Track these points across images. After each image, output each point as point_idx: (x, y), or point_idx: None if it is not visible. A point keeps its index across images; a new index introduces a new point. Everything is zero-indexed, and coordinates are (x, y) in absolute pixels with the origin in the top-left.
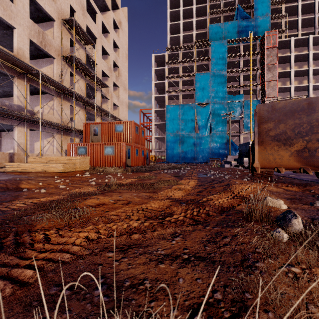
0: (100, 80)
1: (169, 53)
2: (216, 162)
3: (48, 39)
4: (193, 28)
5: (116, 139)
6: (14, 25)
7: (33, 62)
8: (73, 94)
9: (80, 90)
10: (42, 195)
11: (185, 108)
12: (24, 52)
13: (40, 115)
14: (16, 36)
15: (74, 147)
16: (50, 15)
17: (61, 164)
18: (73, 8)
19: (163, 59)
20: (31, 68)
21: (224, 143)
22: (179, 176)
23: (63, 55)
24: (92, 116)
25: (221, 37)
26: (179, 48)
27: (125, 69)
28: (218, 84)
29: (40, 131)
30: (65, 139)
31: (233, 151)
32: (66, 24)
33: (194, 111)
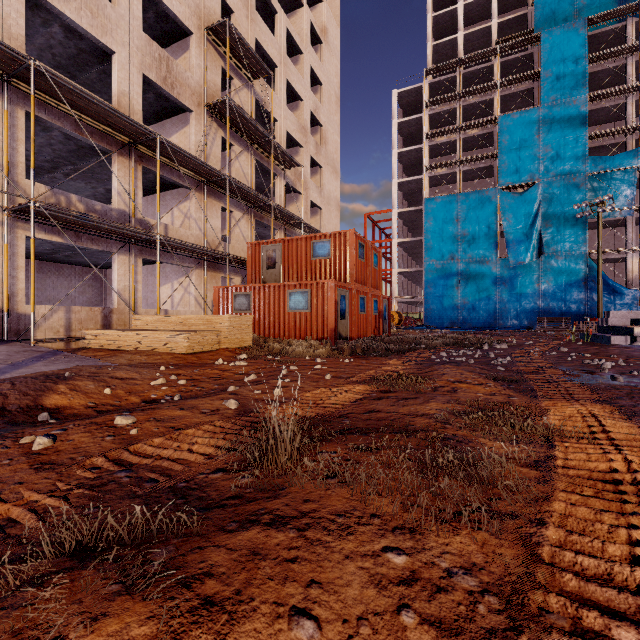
0: (282, 151)
1: (432, 80)
2: (555, 328)
3: (178, 72)
4: (491, 11)
5: (315, 276)
6: (112, 46)
7: (156, 127)
8: (226, 184)
9: (242, 176)
10: (3, 477)
11: (472, 201)
12: (132, 100)
13: (158, 228)
14: (116, 69)
15: (225, 294)
16: (183, 21)
17: (185, 333)
18: (228, 4)
19: (417, 97)
20: (140, 128)
21: (579, 279)
22: (510, 380)
23: (207, 103)
24: (268, 232)
25: (567, 17)
26: (457, 65)
27: (334, 127)
28: (560, 134)
29: (158, 261)
30: (212, 279)
31: (605, 299)
32: (214, 38)
33: (495, 206)
